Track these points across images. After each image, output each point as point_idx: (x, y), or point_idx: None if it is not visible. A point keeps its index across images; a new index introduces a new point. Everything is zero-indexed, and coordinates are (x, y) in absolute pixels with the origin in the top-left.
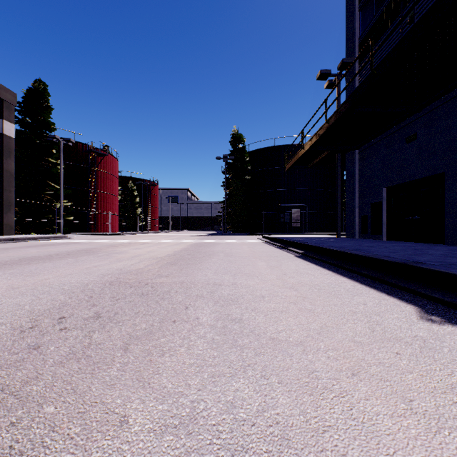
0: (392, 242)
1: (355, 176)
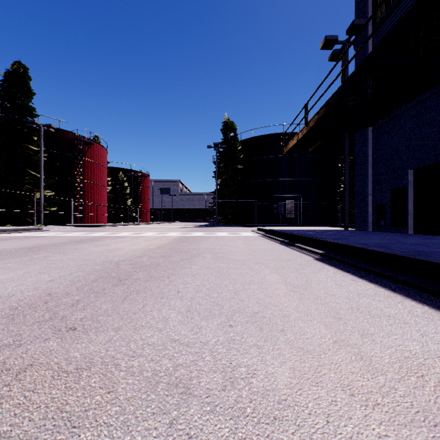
0: (429, 237)
1: (368, 157)
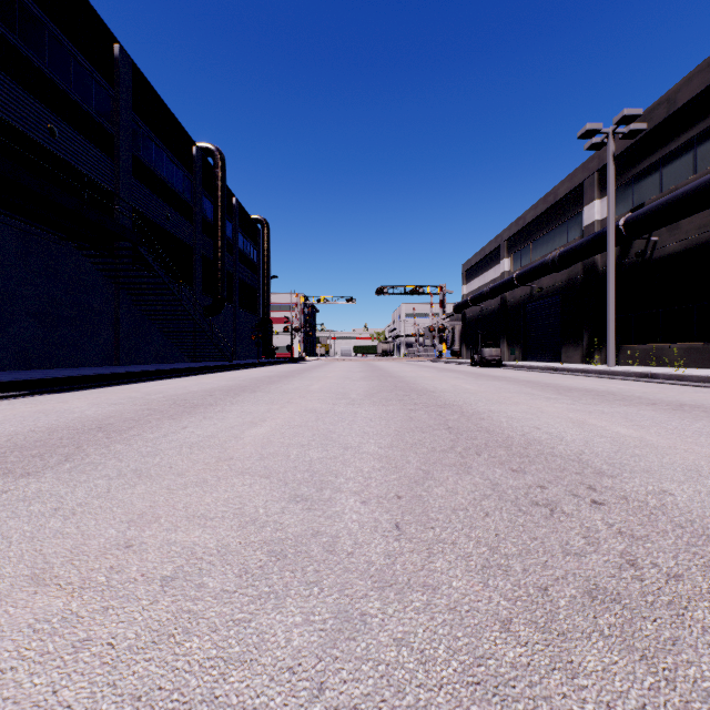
0: None
1: None
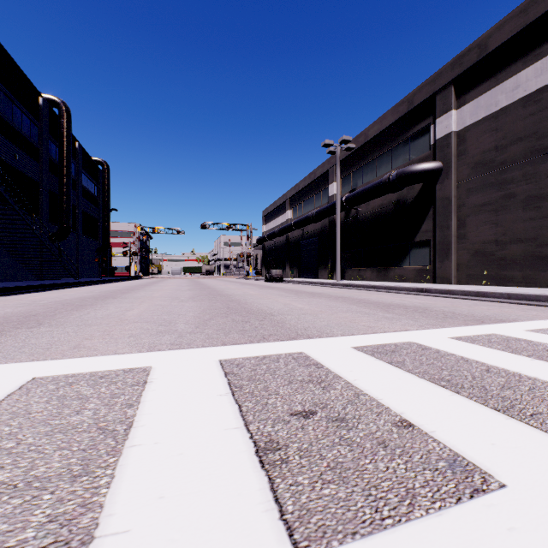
0: None
1: None
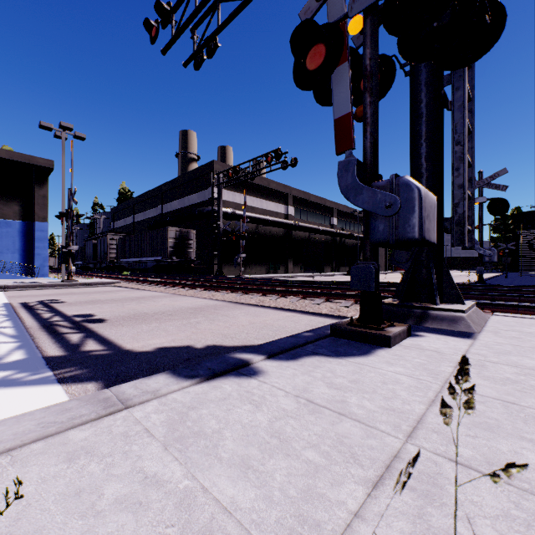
0: None
1: None
